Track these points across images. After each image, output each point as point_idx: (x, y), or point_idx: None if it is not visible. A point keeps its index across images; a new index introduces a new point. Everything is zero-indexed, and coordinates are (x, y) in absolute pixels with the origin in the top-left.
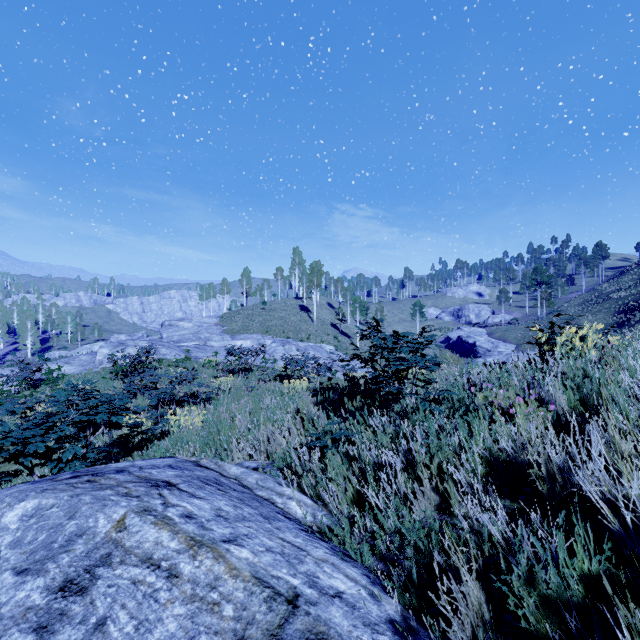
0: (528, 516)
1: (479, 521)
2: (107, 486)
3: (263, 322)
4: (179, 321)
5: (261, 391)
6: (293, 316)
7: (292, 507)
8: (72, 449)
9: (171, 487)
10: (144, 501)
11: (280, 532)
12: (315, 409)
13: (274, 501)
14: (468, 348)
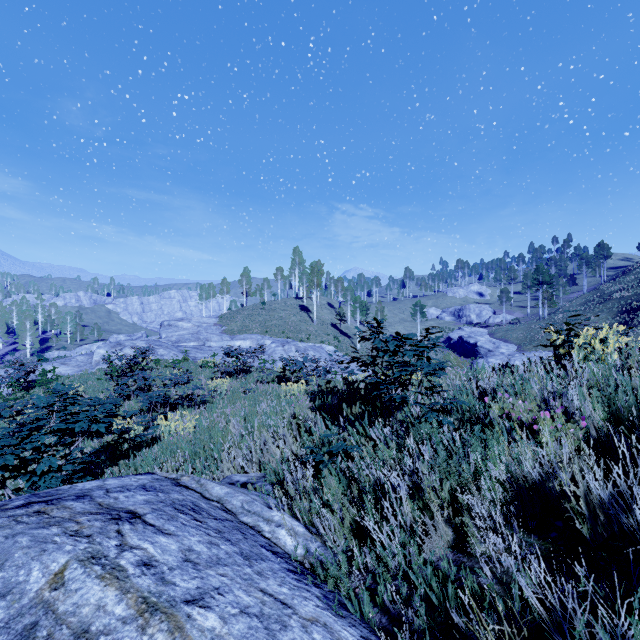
0: (564, 561)
1: (503, 565)
2: (56, 520)
3: (263, 322)
4: (178, 321)
5: (258, 393)
6: (293, 316)
7: (281, 537)
8: (47, 461)
9: (135, 520)
10: (95, 543)
11: (262, 579)
12: (312, 415)
13: (260, 529)
14: (469, 348)
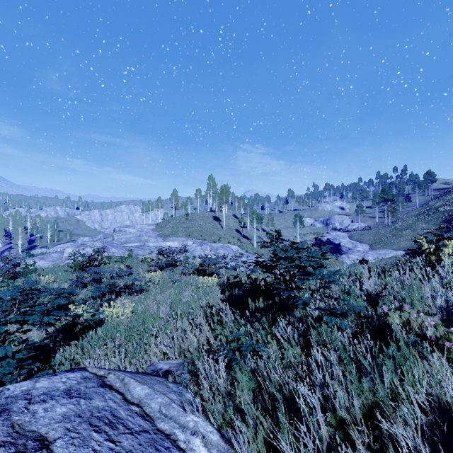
0: None
1: None
2: None
3: (187, 228)
4: (126, 228)
5: (182, 283)
6: (208, 224)
7: (195, 447)
8: (3, 349)
9: (40, 452)
10: None
11: None
12: (223, 306)
13: (176, 438)
14: (335, 247)
